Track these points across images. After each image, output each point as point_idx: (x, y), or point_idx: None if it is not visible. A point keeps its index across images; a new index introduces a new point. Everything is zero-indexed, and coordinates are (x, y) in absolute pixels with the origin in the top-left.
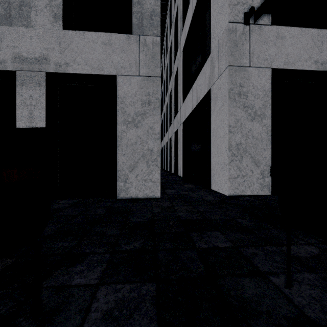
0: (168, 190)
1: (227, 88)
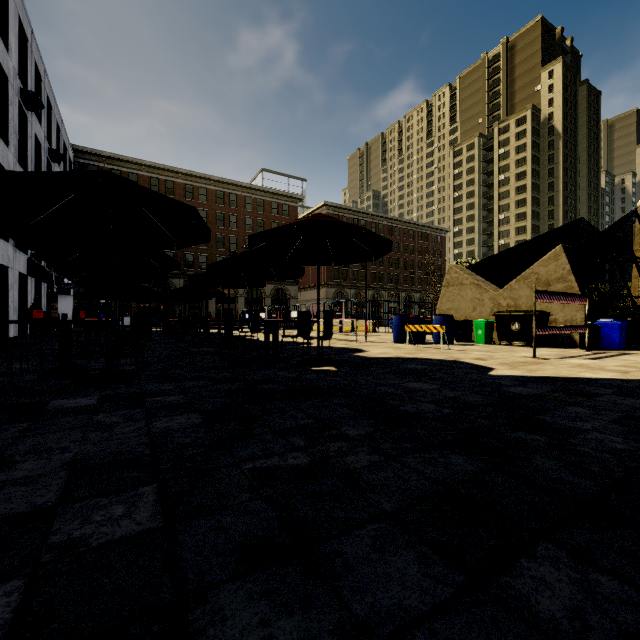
0: None
1: None
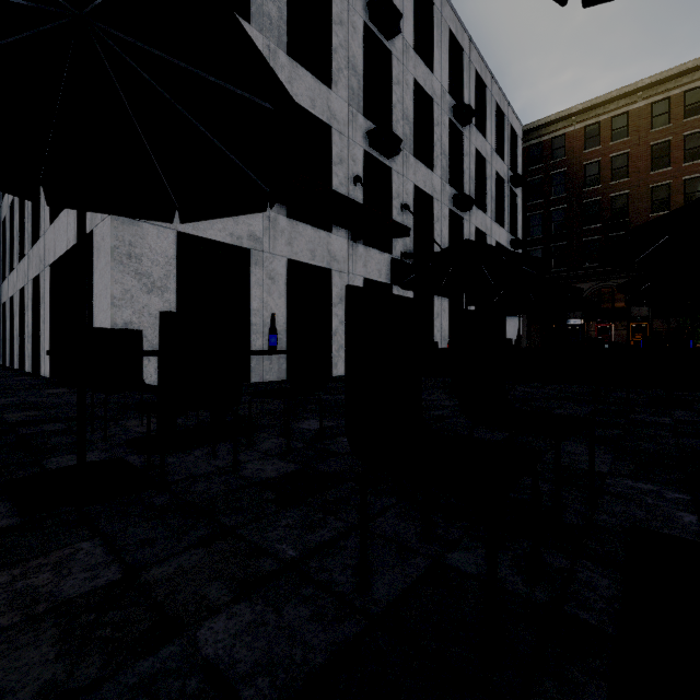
0: (0, 400)
1: (110, 243)
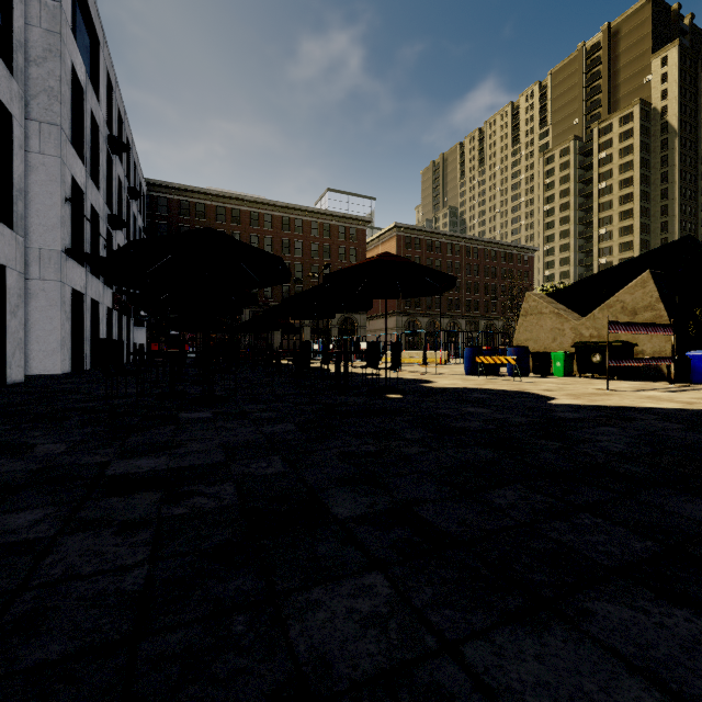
0: None
1: (59, 296)
